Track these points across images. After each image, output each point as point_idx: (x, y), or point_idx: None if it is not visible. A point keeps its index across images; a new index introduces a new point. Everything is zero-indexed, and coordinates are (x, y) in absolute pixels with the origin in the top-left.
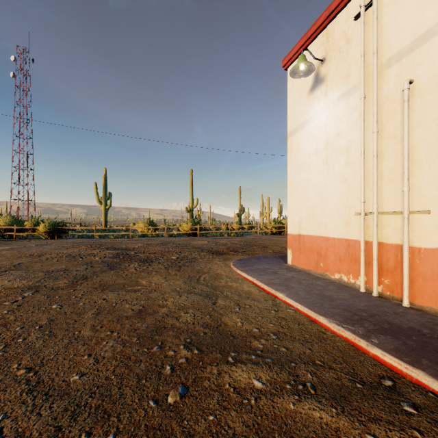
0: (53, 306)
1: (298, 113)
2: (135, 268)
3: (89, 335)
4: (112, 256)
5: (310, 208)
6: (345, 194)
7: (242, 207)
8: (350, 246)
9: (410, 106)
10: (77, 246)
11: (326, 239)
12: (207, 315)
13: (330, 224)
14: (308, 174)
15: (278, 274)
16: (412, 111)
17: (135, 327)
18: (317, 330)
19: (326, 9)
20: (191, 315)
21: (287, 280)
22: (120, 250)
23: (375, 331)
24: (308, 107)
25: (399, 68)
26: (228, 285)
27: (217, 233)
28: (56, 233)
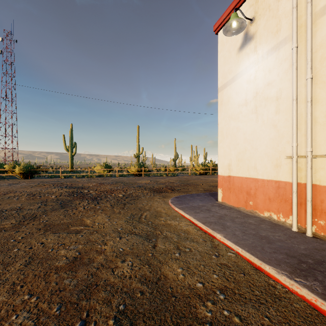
0: None
1: (228, 70)
2: (83, 206)
3: (2, 301)
4: (67, 195)
5: (239, 152)
6: (275, 139)
7: (177, 154)
8: (280, 187)
9: None
10: (42, 185)
11: (256, 181)
12: (145, 265)
13: (259, 166)
14: (238, 123)
15: (212, 212)
16: None
17: (61, 286)
18: (265, 283)
19: None
20: (129, 265)
21: (221, 219)
22: (76, 188)
23: None
24: (238, 64)
25: None
26: (167, 223)
27: (158, 174)
28: (29, 174)
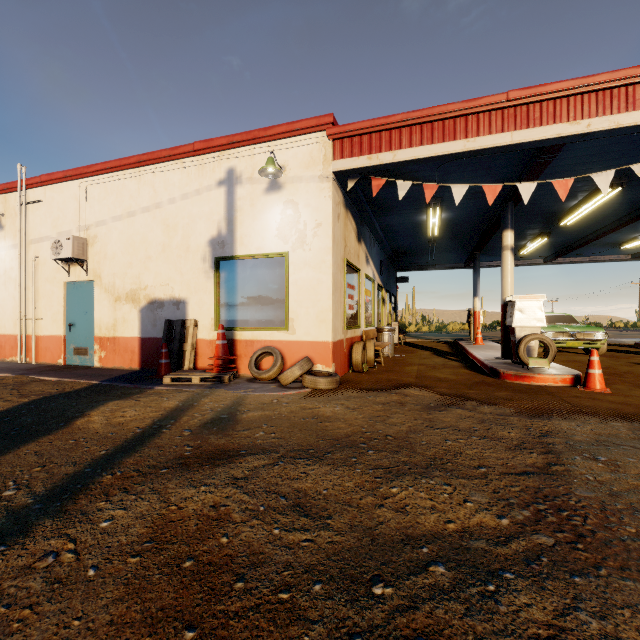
0: None
1: None
2: None
3: None
4: None
5: None
6: (15, 307)
7: None
8: (17, 338)
9: (38, 268)
10: None
11: (5, 336)
12: None
13: (7, 325)
14: None
15: None
16: (39, 271)
17: None
18: None
19: (3, 184)
20: None
21: None
22: None
23: None
24: None
25: (35, 247)
26: None
27: None
28: None
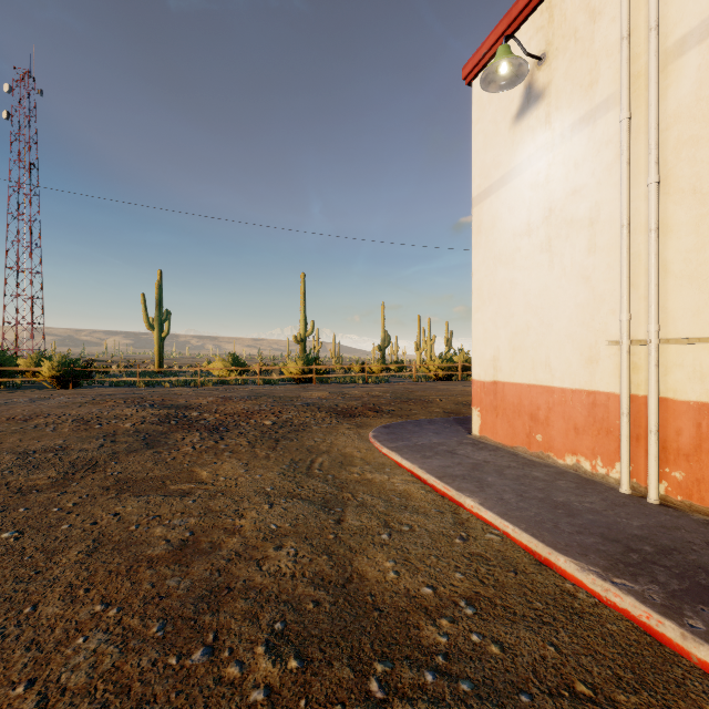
0: (3, 534)
1: (493, 160)
2: (192, 445)
3: (54, 615)
4: (157, 421)
5: (516, 333)
6: (588, 305)
7: (387, 335)
8: (596, 403)
9: None
10: (101, 401)
11: (548, 391)
12: (322, 554)
13: (555, 362)
14: (513, 272)
15: (458, 456)
16: None
17: (162, 590)
18: (556, 589)
19: None
20: (290, 555)
21: (476, 469)
22: (175, 408)
23: (687, 595)
24: (513, 148)
25: (704, 53)
26: (365, 478)
27: (346, 378)
28: (71, 379)
